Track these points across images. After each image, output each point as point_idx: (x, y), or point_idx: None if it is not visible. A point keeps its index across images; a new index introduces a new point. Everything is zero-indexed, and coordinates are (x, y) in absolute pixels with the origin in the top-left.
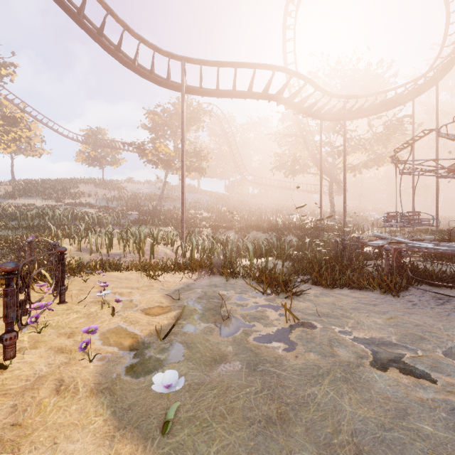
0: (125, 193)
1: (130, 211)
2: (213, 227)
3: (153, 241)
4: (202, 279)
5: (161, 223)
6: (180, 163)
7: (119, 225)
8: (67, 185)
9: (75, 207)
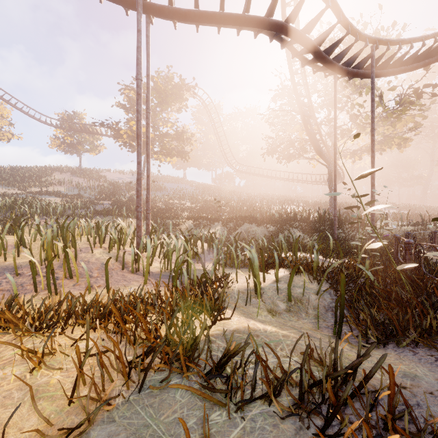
0: (103, 181)
1: (103, 200)
2: (196, 219)
3: (63, 246)
4: (105, 416)
5: (133, 214)
6: (159, 146)
7: (70, 216)
8: (40, 172)
9: (38, 196)
